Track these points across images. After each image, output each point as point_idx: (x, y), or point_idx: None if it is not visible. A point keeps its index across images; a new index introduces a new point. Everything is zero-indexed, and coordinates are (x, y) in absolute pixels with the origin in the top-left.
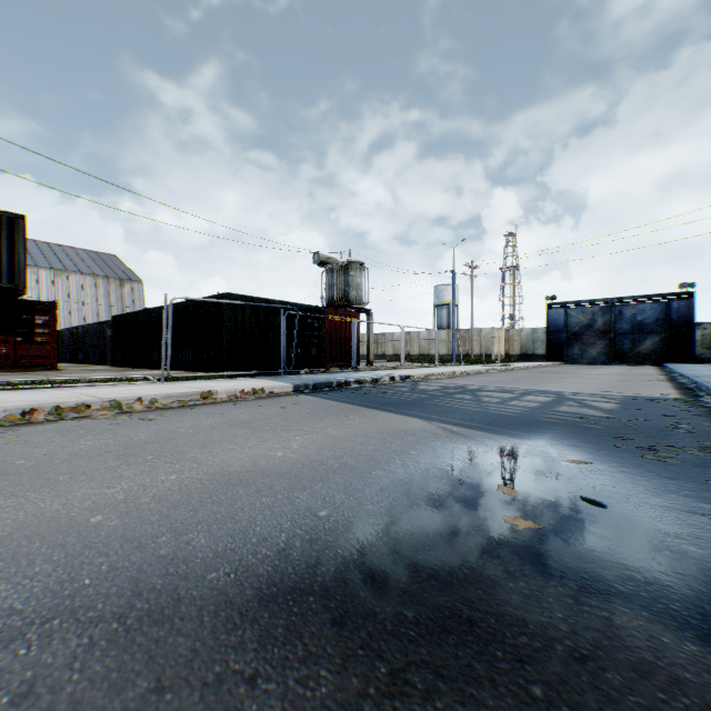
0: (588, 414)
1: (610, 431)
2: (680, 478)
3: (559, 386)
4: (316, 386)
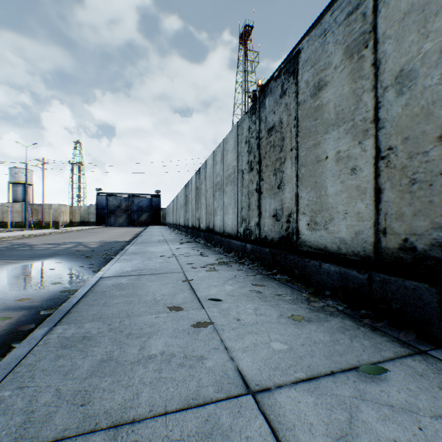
0: (82, 250)
1: (83, 254)
2: (86, 261)
3: (86, 239)
4: None
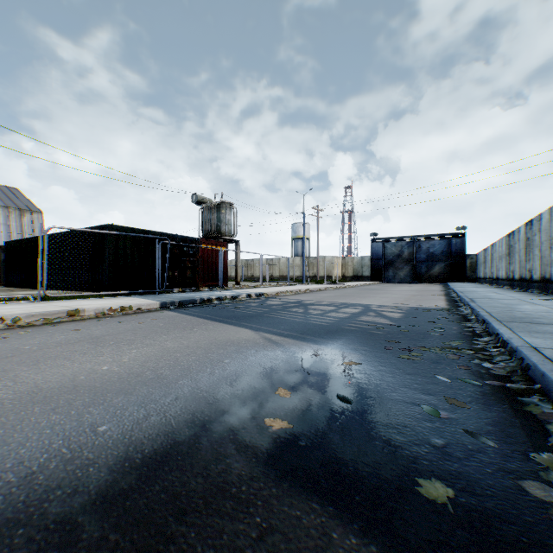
0: (379, 322)
1: (388, 336)
2: (418, 373)
3: (371, 300)
4: (181, 302)
